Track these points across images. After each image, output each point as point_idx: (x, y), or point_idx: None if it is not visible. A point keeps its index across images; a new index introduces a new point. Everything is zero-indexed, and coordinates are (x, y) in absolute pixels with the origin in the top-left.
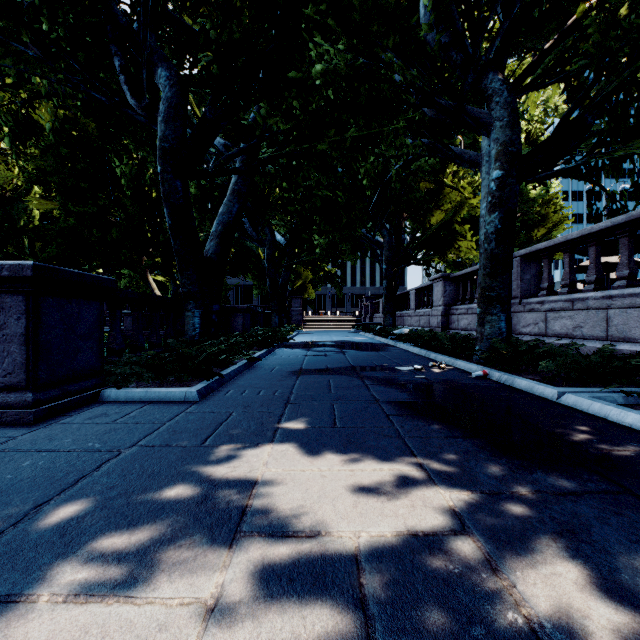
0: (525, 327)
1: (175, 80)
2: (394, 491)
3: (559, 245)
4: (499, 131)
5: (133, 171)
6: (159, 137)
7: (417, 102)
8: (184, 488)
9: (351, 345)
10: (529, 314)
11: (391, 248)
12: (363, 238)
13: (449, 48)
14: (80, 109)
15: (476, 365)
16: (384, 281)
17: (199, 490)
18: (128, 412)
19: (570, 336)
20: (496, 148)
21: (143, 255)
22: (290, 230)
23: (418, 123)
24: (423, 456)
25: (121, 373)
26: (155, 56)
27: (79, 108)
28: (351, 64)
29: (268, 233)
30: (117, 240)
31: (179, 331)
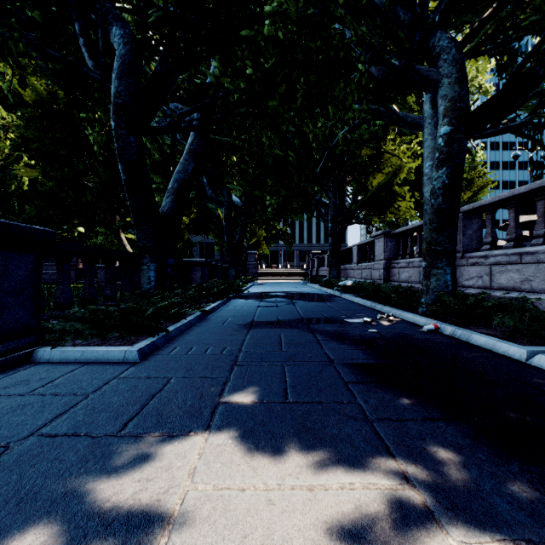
0: (468, 280)
1: (129, 38)
2: (379, 542)
3: (505, 200)
4: (447, 87)
5: (102, 137)
6: (113, 93)
7: (366, 60)
8: (57, 534)
9: (300, 296)
10: (472, 267)
11: (336, 208)
12: (311, 199)
13: (400, 2)
14: (50, 78)
15: (425, 318)
16: (329, 238)
17: (78, 539)
18: (54, 378)
19: (518, 289)
20: (444, 104)
21: (116, 215)
22: (245, 192)
23: (364, 88)
24: (404, 456)
25: (60, 330)
26: (110, 16)
27: (49, 77)
28: (302, 10)
29: (226, 195)
30: (92, 202)
31: (137, 284)
